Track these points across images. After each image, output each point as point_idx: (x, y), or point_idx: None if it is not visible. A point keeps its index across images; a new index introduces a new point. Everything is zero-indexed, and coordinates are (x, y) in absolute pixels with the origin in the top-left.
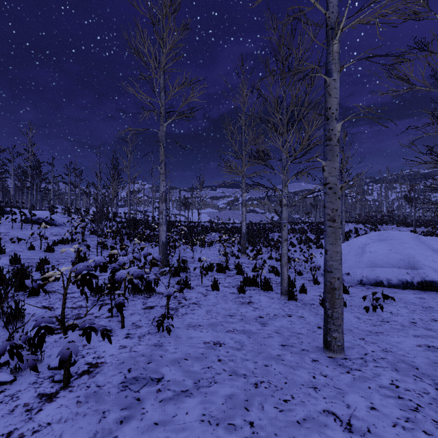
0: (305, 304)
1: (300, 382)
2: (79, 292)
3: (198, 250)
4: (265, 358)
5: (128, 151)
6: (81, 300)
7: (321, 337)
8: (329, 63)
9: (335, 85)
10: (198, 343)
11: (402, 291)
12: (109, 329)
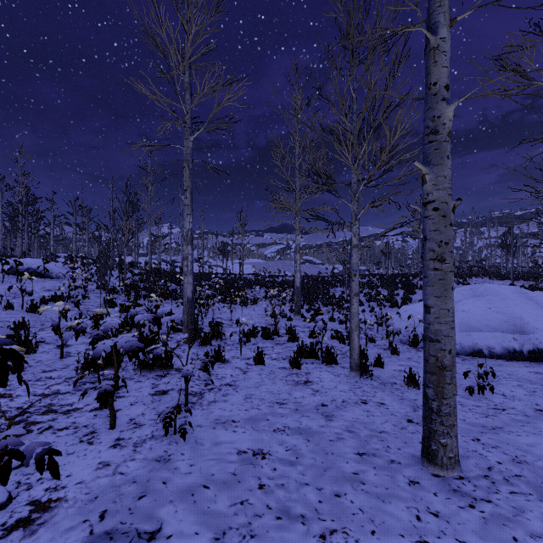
0: (384, 383)
1: (396, 529)
2: (61, 370)
3: (238, 310)
4: (334, 479)
5: (148, 182)
6: (59, 383)
7: (415, 437)
8: (434, 13)
9: (444, 47)
10: (228, 453)
11: (509, 363)
12: (90, 431)
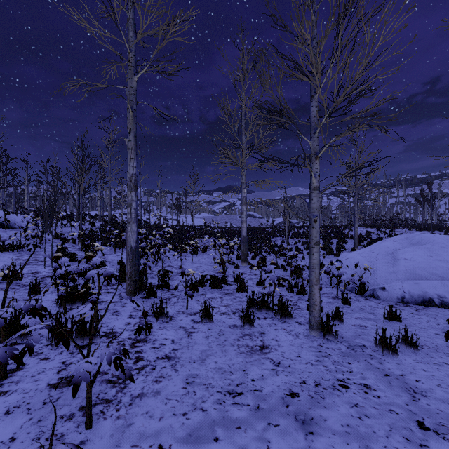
0: (352, 346)
1: None
2: None
3: (188, 258)
4: None
5: (108, 142)
6: None
7: None
8: None
9: None
10: None
11: None
12: None
